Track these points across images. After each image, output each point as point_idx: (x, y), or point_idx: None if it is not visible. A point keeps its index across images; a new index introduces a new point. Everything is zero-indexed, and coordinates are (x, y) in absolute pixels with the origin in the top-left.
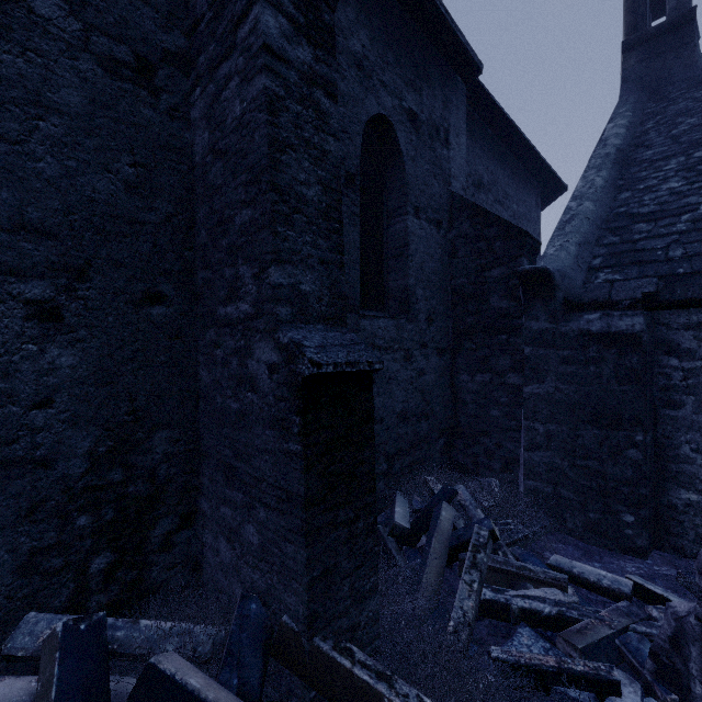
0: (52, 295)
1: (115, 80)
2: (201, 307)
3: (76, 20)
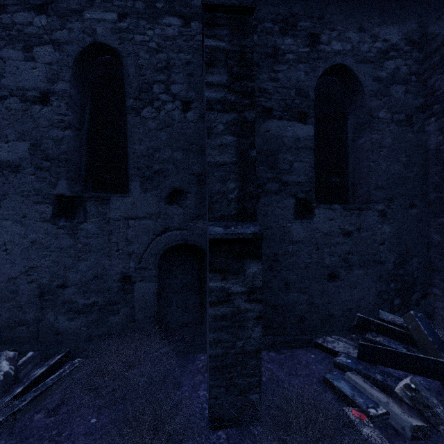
0: (383, 208)
1: (400, 128)
2: (432, 208)
3: (389, 113)
